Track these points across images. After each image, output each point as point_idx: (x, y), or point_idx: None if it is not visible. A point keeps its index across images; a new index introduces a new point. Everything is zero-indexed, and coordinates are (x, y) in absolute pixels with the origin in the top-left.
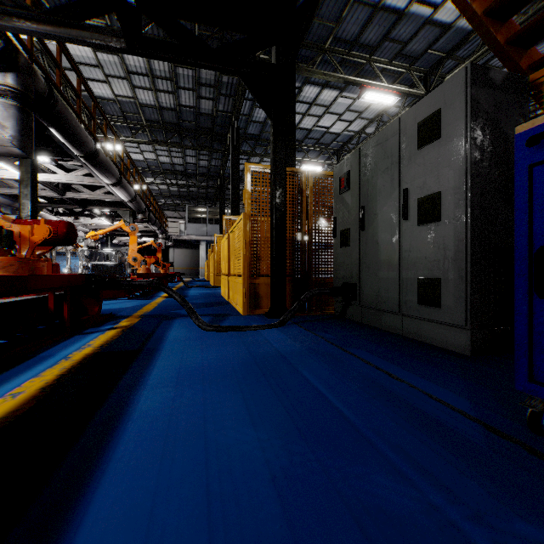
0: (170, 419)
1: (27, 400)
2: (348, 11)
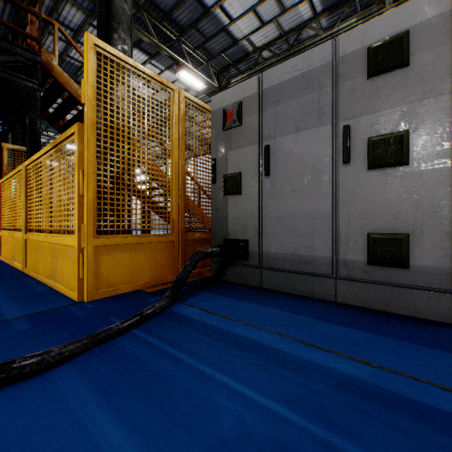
0: None
1: None
2: (82, 72)
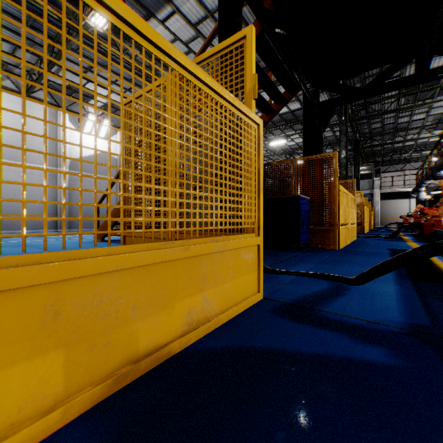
0: (377, 261)
1: (442, 271)
2: None
